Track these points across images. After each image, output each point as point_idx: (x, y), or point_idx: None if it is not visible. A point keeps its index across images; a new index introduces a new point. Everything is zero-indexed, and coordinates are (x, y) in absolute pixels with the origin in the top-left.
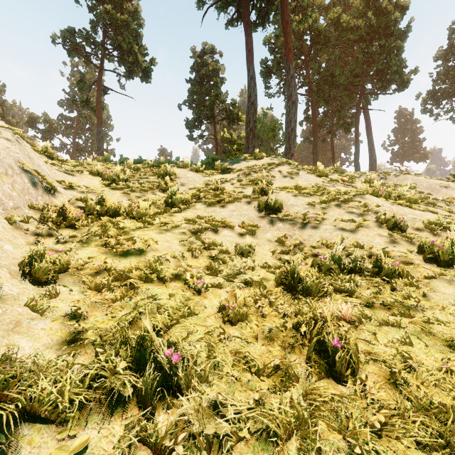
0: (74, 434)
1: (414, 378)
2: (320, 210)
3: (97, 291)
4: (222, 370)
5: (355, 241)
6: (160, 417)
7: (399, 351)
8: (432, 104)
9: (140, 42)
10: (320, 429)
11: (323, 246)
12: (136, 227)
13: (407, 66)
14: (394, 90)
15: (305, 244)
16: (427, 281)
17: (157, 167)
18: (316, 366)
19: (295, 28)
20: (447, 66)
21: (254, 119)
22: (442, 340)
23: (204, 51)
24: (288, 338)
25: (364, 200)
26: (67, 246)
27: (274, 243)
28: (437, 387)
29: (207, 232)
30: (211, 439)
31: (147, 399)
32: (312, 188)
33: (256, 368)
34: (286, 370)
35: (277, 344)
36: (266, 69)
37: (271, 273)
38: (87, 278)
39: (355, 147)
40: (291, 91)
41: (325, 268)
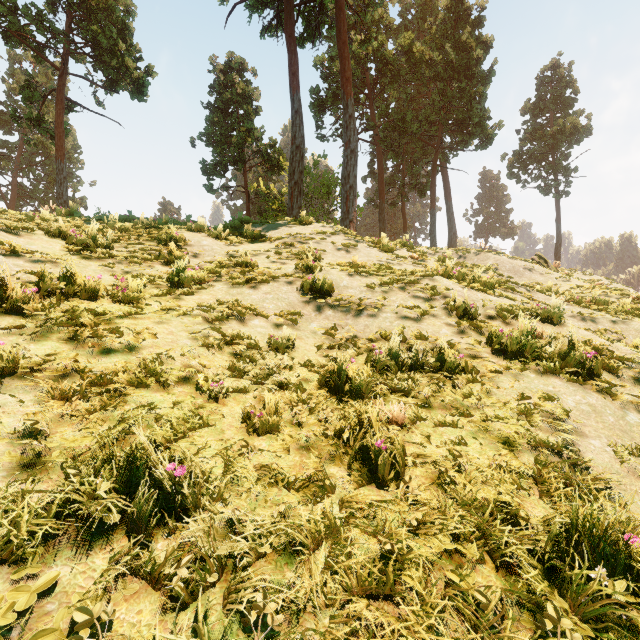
0: (36, 574)
1: (462, 477)
2: (380, 293)
3: (64, 401)
4: (242, 487)
5: (419, 332)
6: (158, 545)
7: (453, 452)
8: (519, 168)
9: (129, 38)
10: (355, 536)
11: (382, 338)
12: (124, 313)
13: (491, 118)
14: (477, 147)
15: (360, 336)
16: (492, 376)
17: (157, 229)
18: (357, 473)
19: (356, 50)
20: (535, 123)
21: (300, 169)
22: (498, 437)
23: (230, 65)
24: (328, 445)
25: (433, 282)
26: (11, 339)
27: (321, 336)
28: (484, 484)
29: (230, 321)
30: (224, 560)
31: (141, 524)
32: (373, 265)
33: (285, 481)
34: (322, 480)
35: (314, 454)
36: (317, 101)
37: (314, 372)
38: (47, 382)
39: (431, 216)
40: (350, 135)
41: (381, 364)
